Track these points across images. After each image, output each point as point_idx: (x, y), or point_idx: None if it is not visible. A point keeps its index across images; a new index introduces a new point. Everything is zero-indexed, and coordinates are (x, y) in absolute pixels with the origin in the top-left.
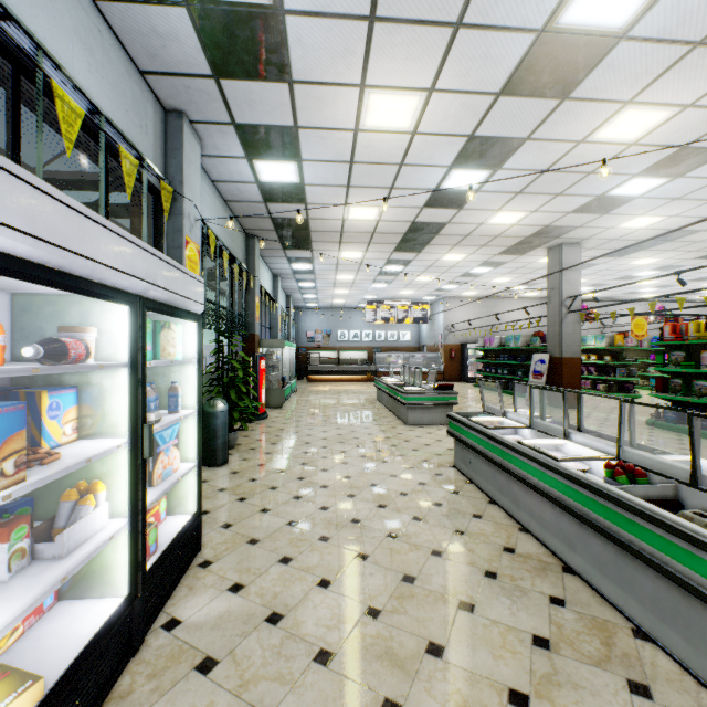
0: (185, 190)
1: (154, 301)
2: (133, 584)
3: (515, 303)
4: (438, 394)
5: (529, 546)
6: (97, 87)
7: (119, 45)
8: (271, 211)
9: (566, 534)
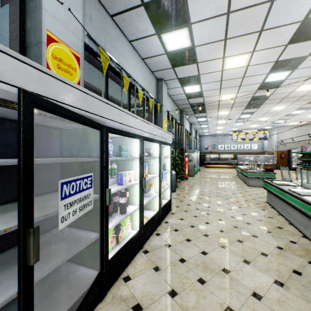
0: (163, 103)
1: (162, 141)
2: (159, 208)
3: None
4: (264, 173)
5: (290, 228)
6: (143, 82)
7: (147, 67)
8: (189, 101)
9: (304, 223)
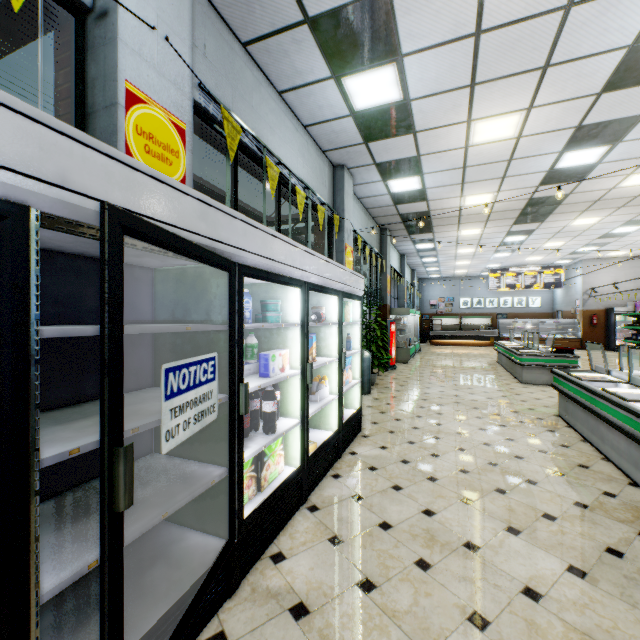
0: (345, 214)
1: (345, 292)
2: (339, 425)
3: None
4: (555, 357)
5: (604, 468)
6: (306, 173)
7: (314, 143)
8: (399, 210)
9: (633, 458)
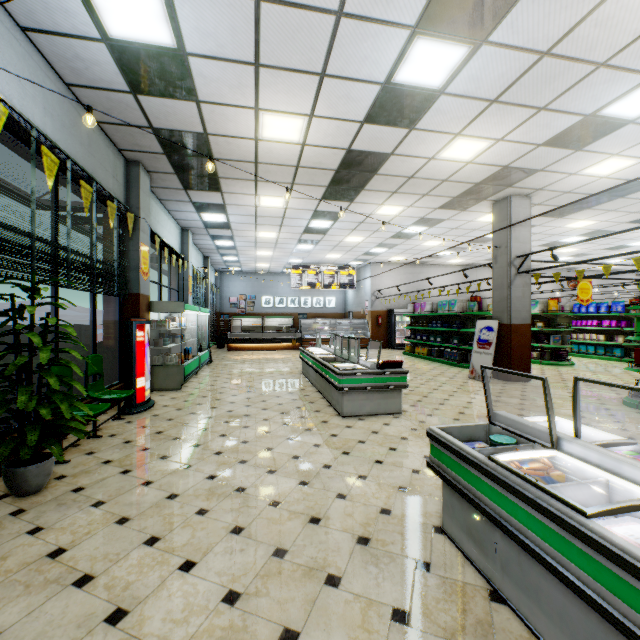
0: None
1: None
2: None
3: (439, 270)
4: (382, 374)
5: None
6: None
7: None
8: (148, 114)
9: None
